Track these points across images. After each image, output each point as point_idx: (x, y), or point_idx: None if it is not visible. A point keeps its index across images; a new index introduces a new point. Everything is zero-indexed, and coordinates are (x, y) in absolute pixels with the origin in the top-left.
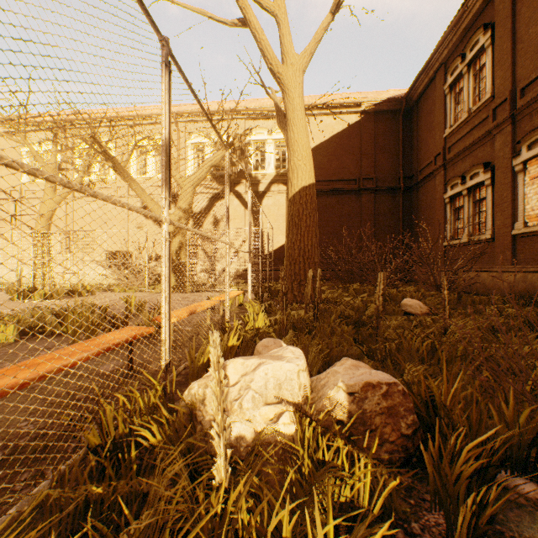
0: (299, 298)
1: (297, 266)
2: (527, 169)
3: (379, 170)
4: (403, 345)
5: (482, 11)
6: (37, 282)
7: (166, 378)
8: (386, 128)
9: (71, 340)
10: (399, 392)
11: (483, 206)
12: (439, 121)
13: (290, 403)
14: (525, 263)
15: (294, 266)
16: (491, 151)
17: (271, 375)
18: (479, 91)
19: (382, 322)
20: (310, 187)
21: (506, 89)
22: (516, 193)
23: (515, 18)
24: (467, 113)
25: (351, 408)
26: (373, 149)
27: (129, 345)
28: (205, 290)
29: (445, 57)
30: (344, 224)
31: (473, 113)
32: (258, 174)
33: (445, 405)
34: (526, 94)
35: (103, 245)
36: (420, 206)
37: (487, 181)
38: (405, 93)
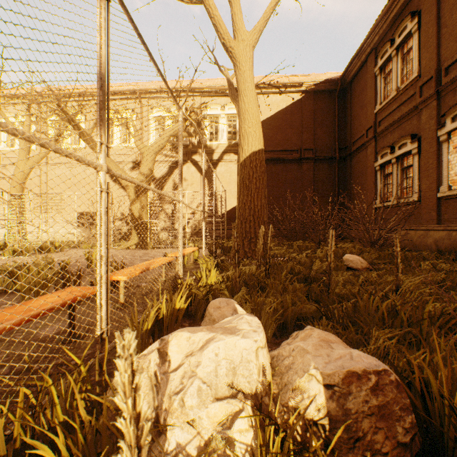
0: (250, 254)
1: (247, 224)
2: (451, 139)
3: (318, 142)
4: (359, 304)
5: (410, 1)
6: (11, 240)
7: (103, 350)
8: (323, 105)
9: (21, 298)
10: (392, 384)
11: (410, 172)
12: (370, 99)
13: (247, 397)
14: (449, 222)
15: (245, 225)
16: (417, 124)
17: (223, 356)
18: (407, 71)
19: (333, 279)
20: (260, 152)
21: (431, 68)
22: (441, 161)
23: (440, 5)
24: (396, 91)
25: (330, 406)
26: (313, 123)
27: (70, 308)
28: (165, 247)
29: (376, 43)
30: (287, 189)
31: (401, 90)
32: (212, 144)
33: (454, 403)
34: (450, 72)
35: (74, 206)
36: (353, 173)
37: (414, 151)
38: (340, 75)
